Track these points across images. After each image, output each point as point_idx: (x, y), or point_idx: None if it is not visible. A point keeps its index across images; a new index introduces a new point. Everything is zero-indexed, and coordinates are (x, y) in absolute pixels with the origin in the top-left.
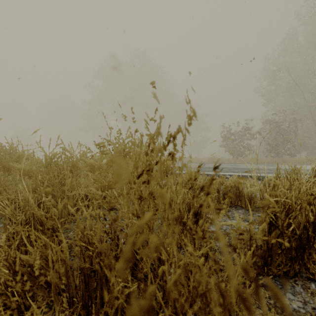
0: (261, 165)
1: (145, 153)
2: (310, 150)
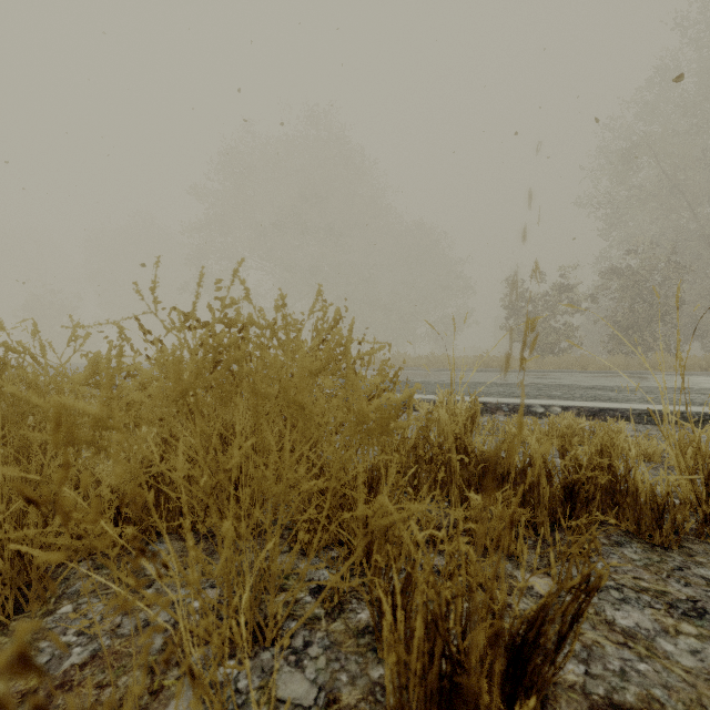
0: (613, 377)
1: None
2: None
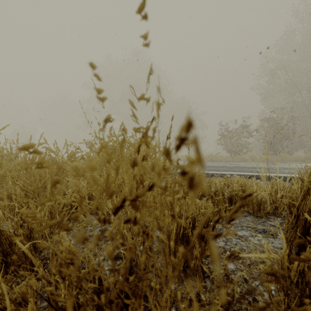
0: (261, 164)
1: (133, 165)
2: (307, 148)
